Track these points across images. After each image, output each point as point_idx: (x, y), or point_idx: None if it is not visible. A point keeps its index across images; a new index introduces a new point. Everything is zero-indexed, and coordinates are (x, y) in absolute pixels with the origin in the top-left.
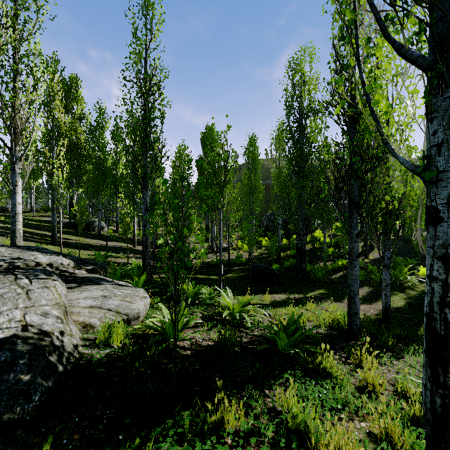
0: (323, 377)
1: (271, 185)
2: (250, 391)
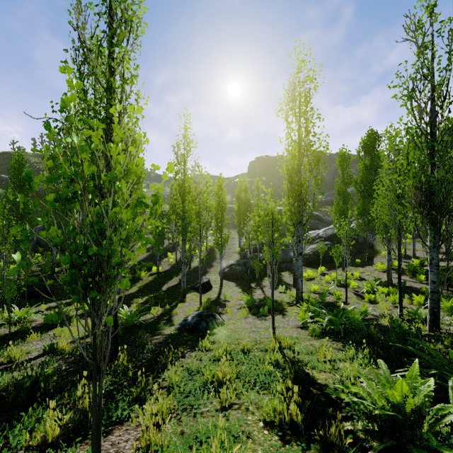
0: (74, 324)
1: (43, 191)
2: (41, 334)
